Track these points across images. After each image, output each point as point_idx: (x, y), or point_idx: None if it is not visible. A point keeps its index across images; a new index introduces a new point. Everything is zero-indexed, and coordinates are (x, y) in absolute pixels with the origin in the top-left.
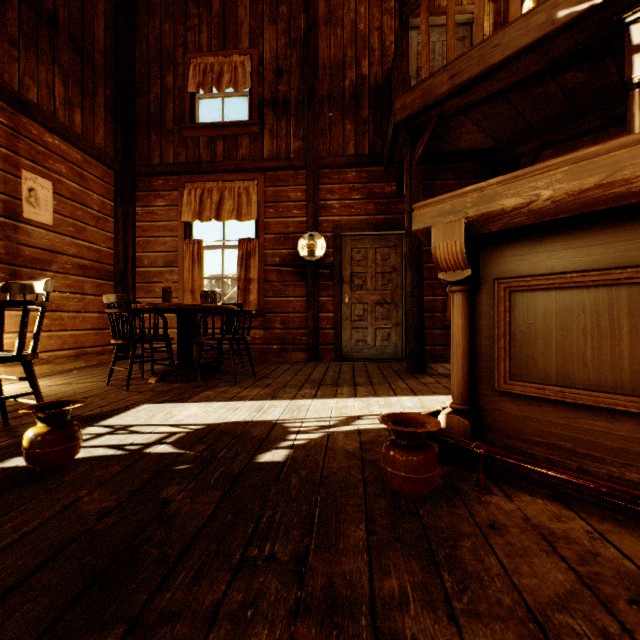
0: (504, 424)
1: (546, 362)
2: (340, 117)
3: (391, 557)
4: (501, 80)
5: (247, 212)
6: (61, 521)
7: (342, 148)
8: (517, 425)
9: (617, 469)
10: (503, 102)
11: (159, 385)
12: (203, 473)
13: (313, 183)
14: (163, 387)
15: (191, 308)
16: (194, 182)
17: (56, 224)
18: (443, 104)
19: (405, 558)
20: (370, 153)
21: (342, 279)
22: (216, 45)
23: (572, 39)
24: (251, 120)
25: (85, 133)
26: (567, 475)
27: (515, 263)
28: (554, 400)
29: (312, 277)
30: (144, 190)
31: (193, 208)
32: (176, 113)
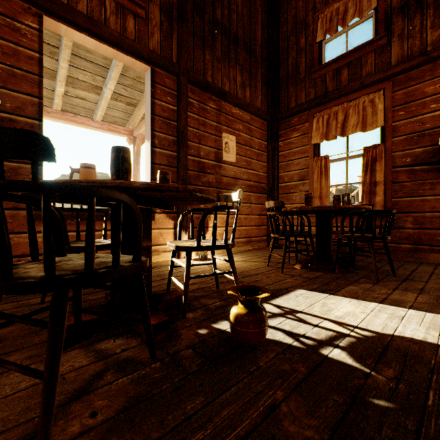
0: None
1: None
2: None
3: None
4: None
5: (372, 122)
6: (267, 437)
7: None
8: None
9: None
10: None
11: (303, 271)
12: (424, 435)
13: None
14: (307, 274)
15: (330, 209)
16: (321, 111)
17: (237, 161)
18: None
19: None
20: None
21: None
22: None
23: None
24: (376, 36)
25: (251, 101)
26: None
27: None
28: None
29: None
30: (284, 129)
31: (320, 132)
32: (307, 64)
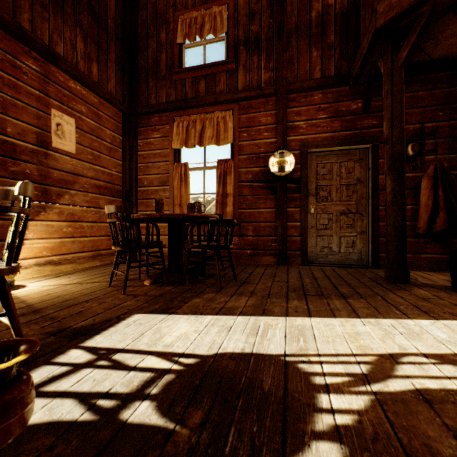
0: None
1: None
2: (307, 46)
3: None
4: None
5: (224, 137)
6: None
7: (308, 73)
8: None
9: None
10: None
11: (152, 288)
12: None
13: (282, 107)
14: (155, 291)
15: (180, 217)
16: (181, 116)
17: (78, 152)
18: None
19: None
20: (336, 74)
21: (308, 192)
22: (199, 1)
23: None
24: (227, 59)
25: (100, 81)
26: None
27: None
28: None
29: (281, 190)
30: (144, 126)
31: (181, 137)
32: (168, 62)
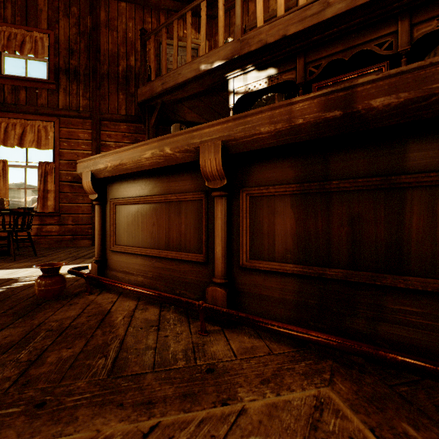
0: (113, 265)
1: (124, 236)
2: (116, 89)
3: (2, 318)
4: (187, 91)
5: (46, 143)
6: None
7: (117, 109)
8: (116, 265)
9: (136, 277)
10: (199, 101)
11: None
12: None
13: (96, 129)
14: None
15: None
16: None
17: None
18: (162, 97)
19: (9, 317)
20: (135, 115)
21: None
22: (19, 21)
23: (211, 80)
24: (49, 80)
25: None
26: (104, 279)
27: (116, 192)
28: (124, 252)
29: None
30: None
31: None
32: None
